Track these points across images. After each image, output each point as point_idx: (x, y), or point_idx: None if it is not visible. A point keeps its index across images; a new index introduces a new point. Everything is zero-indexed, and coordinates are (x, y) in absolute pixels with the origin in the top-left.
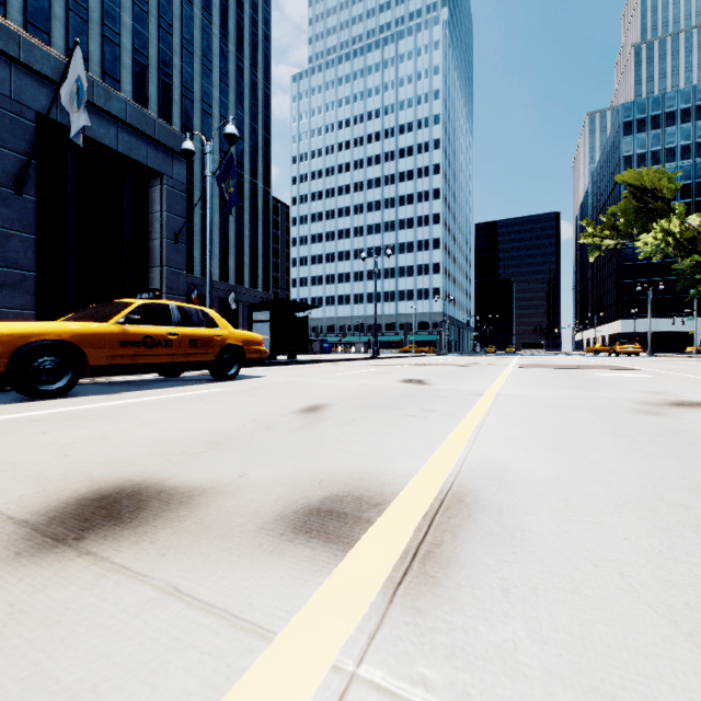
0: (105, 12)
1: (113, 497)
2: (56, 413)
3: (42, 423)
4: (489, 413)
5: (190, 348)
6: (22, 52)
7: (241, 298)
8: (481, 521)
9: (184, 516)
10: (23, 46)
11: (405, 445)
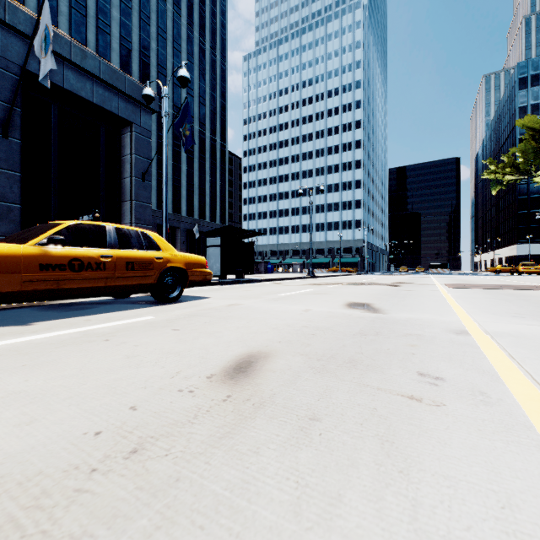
0: (99, 9)
1: None
2: None
3: None
4: None
5: (126, 271)
6: (7, 14)
7: (203, 229)
8: None
9: None
10: (8, 9)
11: None
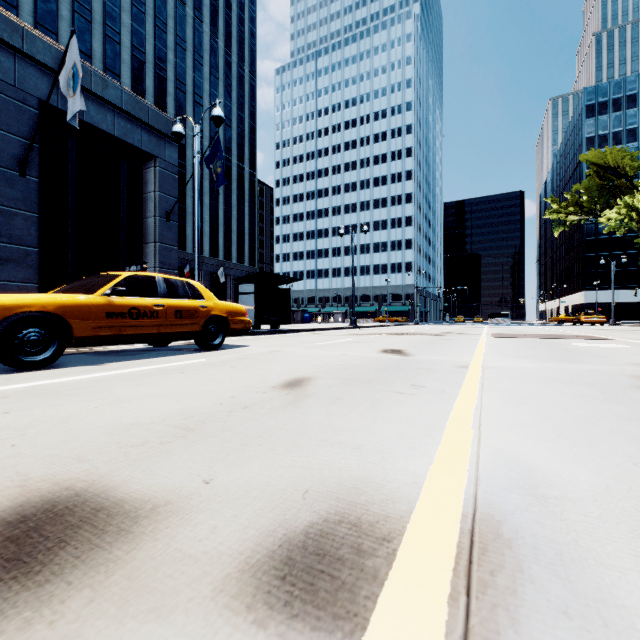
0: (107, 13)
1: (35, 519)
2: (31, 387)
3: (10, 399)
4: (482, 390)
5: (175, 319)
6: (25, 43)
7: (229, 272)
8: (542, 582)
9: (116, 560)
10: (26, 38)
11: (401, 433)
